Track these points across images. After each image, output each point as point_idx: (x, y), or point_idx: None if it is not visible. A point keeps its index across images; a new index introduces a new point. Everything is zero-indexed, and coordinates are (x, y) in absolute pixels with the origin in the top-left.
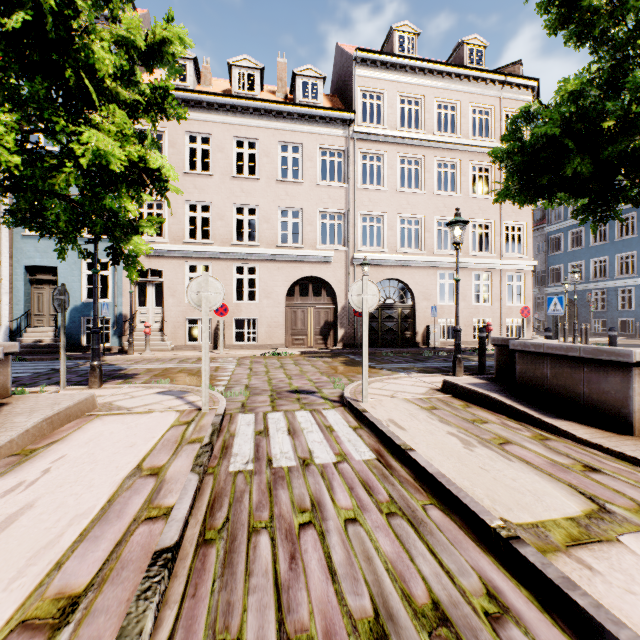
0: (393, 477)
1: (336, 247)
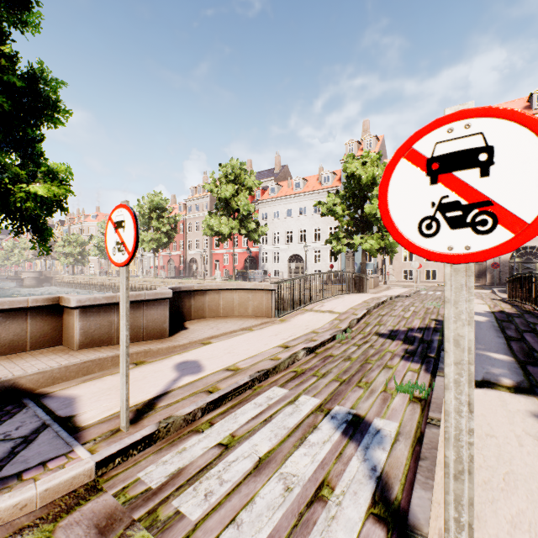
0: None
1: None
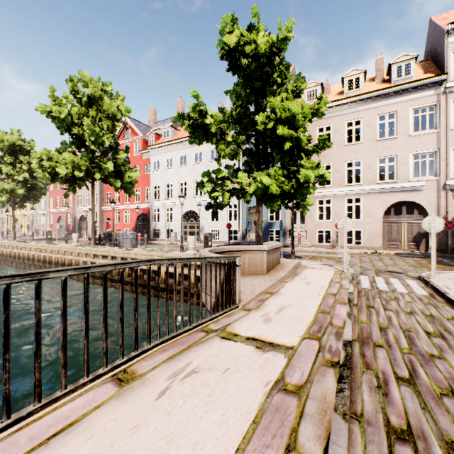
0: (433, 299)
1: (427, 178)
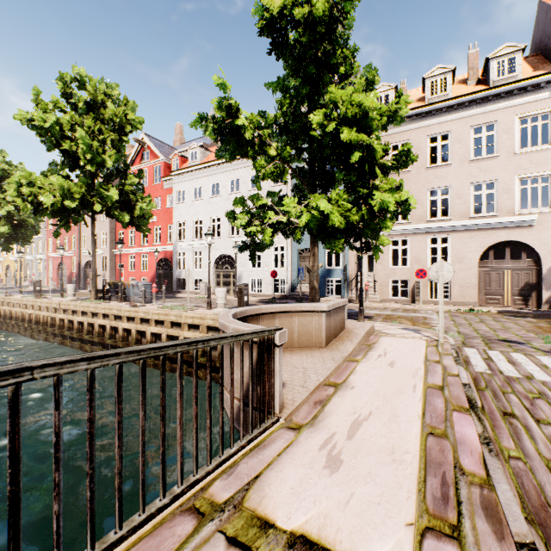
0: None
1: (539, 210)
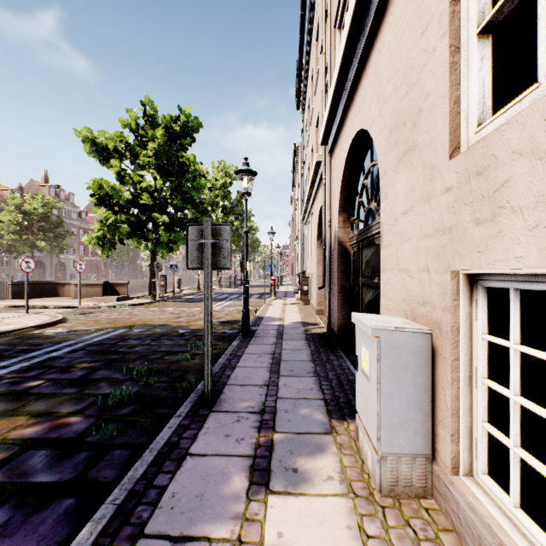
0: None
1: None
